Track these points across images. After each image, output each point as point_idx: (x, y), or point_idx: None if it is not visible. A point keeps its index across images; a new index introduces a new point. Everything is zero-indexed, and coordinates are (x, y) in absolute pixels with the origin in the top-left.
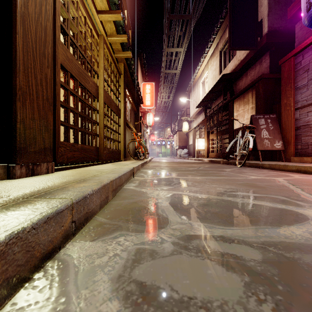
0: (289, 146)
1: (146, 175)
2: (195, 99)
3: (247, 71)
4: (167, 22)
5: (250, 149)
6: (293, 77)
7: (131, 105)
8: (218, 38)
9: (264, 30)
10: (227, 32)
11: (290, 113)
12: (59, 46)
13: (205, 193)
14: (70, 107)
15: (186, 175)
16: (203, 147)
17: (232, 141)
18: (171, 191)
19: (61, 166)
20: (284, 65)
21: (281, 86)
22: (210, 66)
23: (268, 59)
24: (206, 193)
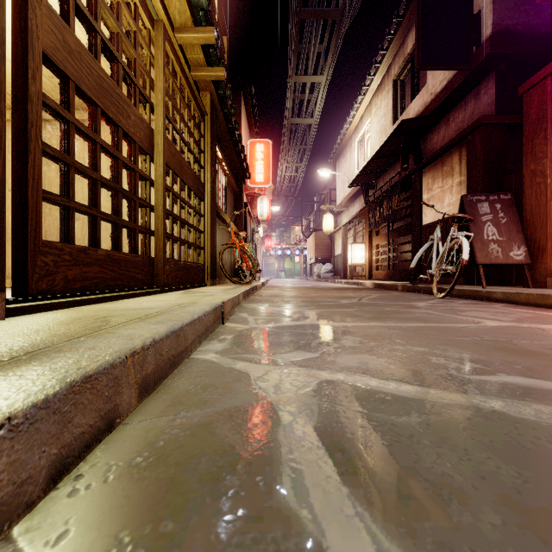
0: (542, 257)
1: (251, 318)
2: (346, 172)
3: (450, 113)
4: (295, 27)
5: (465, 263)
6: (550, 118)
7: (228, 180)
8: (391, 55)
9: (485, 31)
10: (408, 44)
11: (543, 191)
12: (38, 8)
13: (412, 380)
14: (74, 162)
15: (341, 318)
16: (362, 261)
17: (423, 247)
18: (316, 372)
19: (39, 302)
20: (531, 95)
21: (524, 137)
22: (375, 110)
23: (494, 87)
24: (414, 378)
